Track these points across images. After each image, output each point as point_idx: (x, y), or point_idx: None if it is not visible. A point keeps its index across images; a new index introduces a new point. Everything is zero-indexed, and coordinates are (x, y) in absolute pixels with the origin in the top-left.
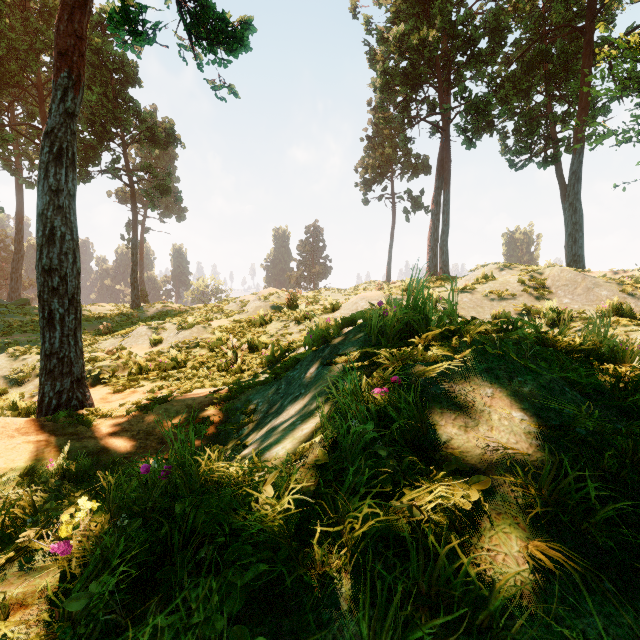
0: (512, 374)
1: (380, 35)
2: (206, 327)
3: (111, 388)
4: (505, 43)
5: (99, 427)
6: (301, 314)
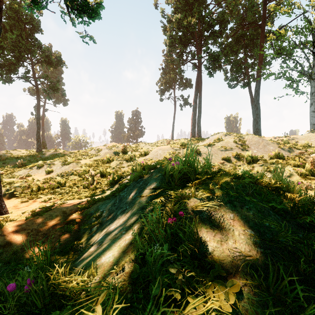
0: (242, 204)
1: (168, 18)
2: (77, 163)
3: (20, 200)
4: (226, 28)
5: (7, 228)
6: (129, 157)
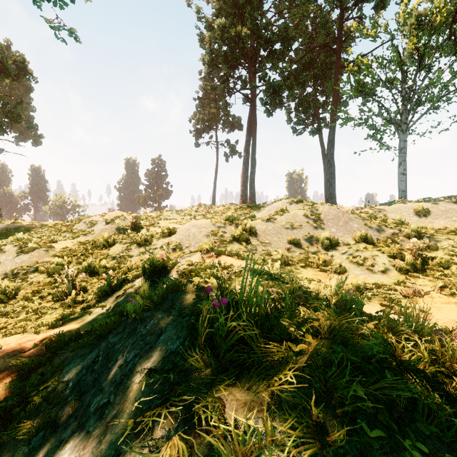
0: (394, 455)
1: (208, 23)
2: (48, 250)
3: None
4: (291, 48)
5: None
6: (142, 238)
